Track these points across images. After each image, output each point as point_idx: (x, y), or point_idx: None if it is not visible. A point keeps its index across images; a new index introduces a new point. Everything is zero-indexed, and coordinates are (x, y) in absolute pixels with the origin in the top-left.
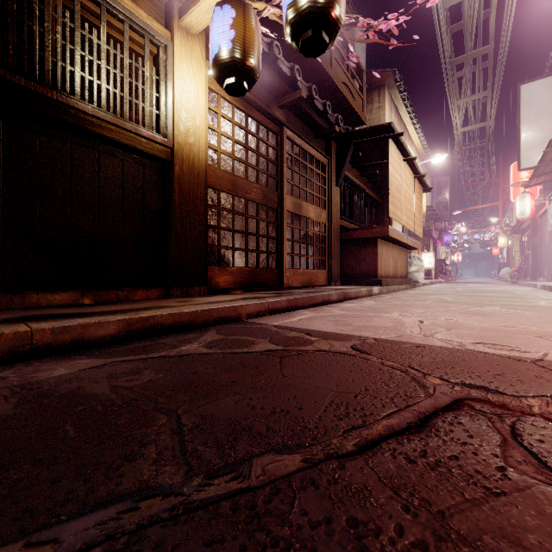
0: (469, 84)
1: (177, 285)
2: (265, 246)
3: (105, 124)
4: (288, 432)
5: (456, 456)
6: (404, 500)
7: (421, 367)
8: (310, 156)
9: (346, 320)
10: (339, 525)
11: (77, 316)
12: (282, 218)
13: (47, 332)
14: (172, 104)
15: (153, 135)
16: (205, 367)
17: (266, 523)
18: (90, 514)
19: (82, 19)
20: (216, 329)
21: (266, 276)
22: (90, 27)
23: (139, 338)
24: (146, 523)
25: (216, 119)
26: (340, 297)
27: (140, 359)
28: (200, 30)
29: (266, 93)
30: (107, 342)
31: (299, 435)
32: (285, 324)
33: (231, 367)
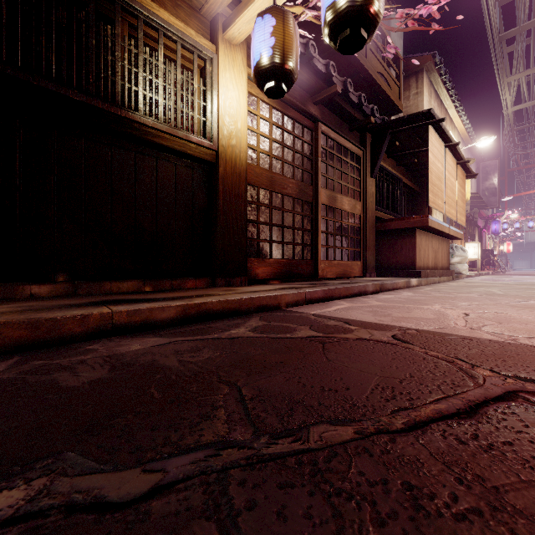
0: (522, 59)
1: (221, 275)
2: (300, 238)
3: (162, 134)
4: (338, 408)
5: (510, 442)
6: (457, 474)
7: (468, 359)
8: (345, 149)
9: (384, 311)
10: (395, 487)
11: (144, 301)
12: (317, 211)
13: (123, 314)
14: (217, 111)
15: (201, 141)
16: (255, 349)
17: (329, 478)
18: (185, 455)
19: (143, 44)
20: (259, 316)
21: (301, 267)
22: (148, 50)
23: (193, 322)
24: (228, 466)
25: (255, 121)
26: (376, 288)
27: (197, 339)
28: (241, 40)
29: (301, 91)
30: (168, 324)
31: (349, 411)
32: (323, 313)
33: (278, 350)
